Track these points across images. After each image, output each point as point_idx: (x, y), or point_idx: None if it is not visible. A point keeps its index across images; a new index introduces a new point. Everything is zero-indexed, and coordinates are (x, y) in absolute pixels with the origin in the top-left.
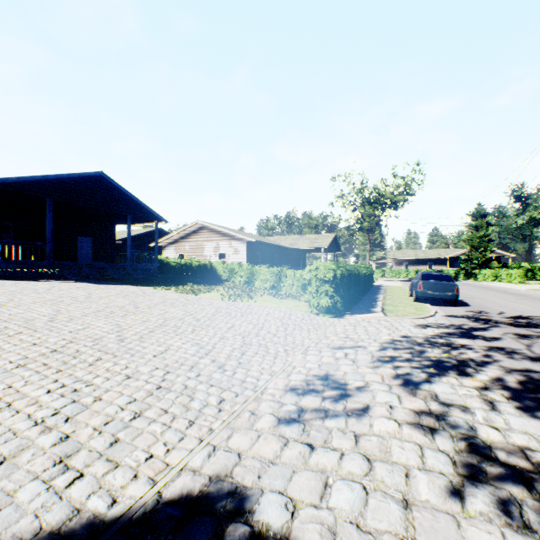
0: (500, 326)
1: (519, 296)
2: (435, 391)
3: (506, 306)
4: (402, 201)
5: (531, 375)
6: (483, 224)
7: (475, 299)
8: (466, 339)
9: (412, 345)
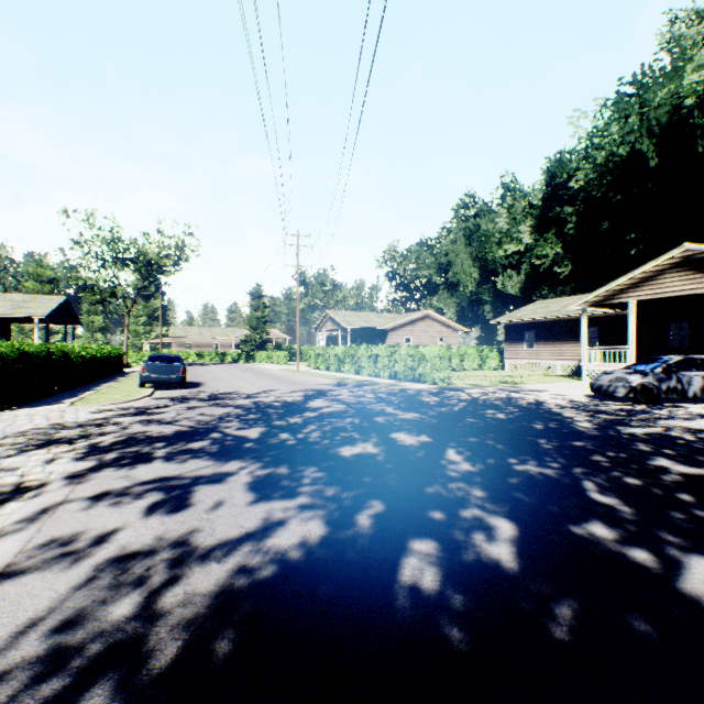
0: (191, 402)
1: (261, 376)
2: (4, 462)
3: (232, 385)
4: (174, 266)
5: (139, 434)
6: (262, 304)
7: (217, 381)
8: (131, 417)
9: (51, 430)
